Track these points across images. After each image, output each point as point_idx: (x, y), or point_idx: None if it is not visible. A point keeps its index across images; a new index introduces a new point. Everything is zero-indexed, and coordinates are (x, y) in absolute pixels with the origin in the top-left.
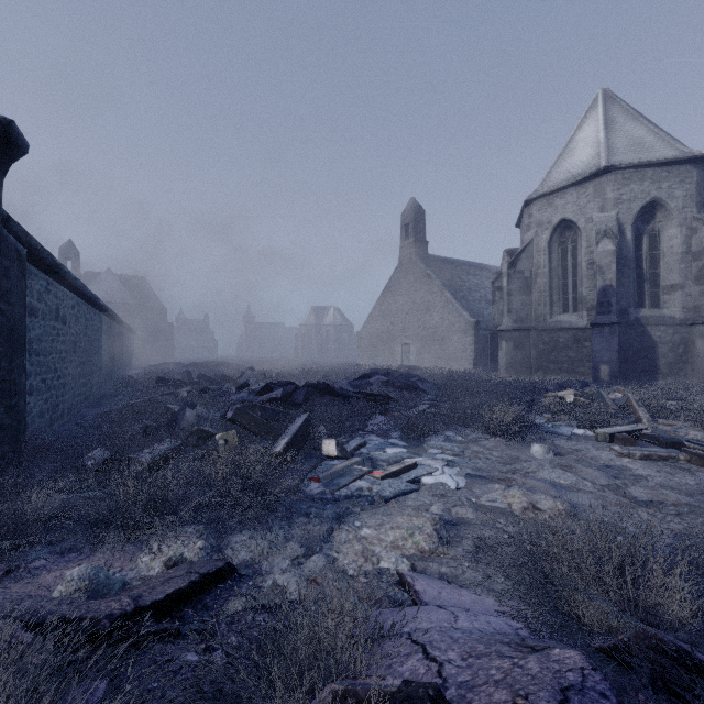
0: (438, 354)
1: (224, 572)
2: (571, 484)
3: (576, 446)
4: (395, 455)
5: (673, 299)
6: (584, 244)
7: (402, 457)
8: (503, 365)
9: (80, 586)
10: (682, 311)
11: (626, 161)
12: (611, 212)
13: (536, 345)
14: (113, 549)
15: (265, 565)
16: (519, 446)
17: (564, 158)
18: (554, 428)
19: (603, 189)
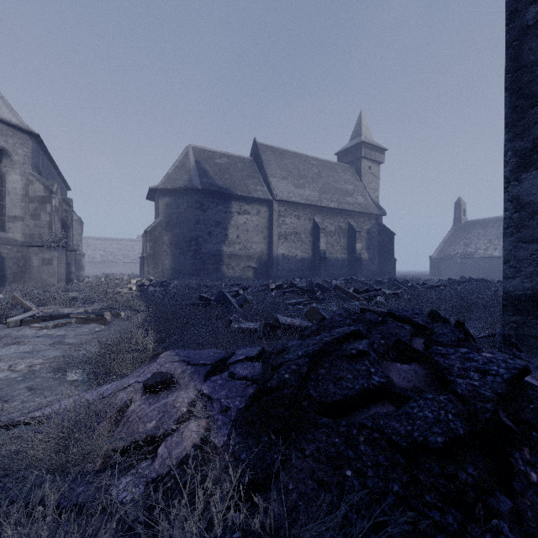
0: None
1: None
2: (31, 350)
3: None
4: None
5: (17, 227)
6: None
7: None
8: None
9: None
10: (23, 236)
11: None
12: None
13: None
14: None
15: None
16: None
17: None
18: None
19: None
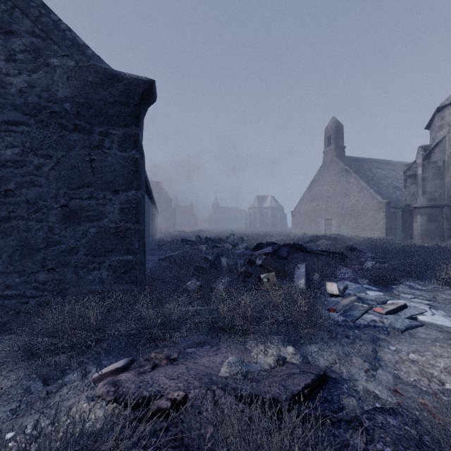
0: (354, 226)
1: (326, 375)
2: None
3: None
4: (379, 297)
5: None
6: None
7: (385, 298)
8: (418, 234)
9: (238, 371)
10: None
11: None
12: None
13: (448, 219)
14: (230, 346)
15: (345, 373)
16: None
17: None
18: None
19: None
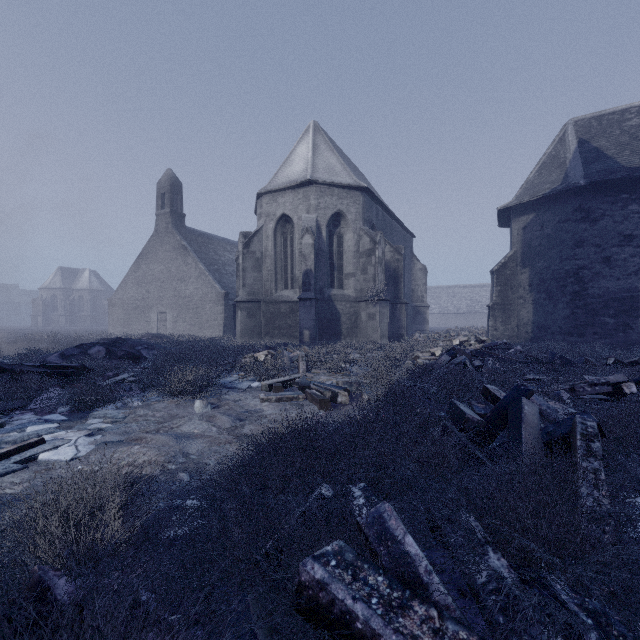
0: (193, 322)
1: None
2: (201, 432)
3: (241, 397)
4: (31, 434)
5: (350, 283)
6: (297, 236)
7: (38, 434)
8: (239, 332)
9: None
10: (355, 292)
11: (323, 179)
12: (313, 215)
13: (265, 315)
14: None
15: None
16: (189, 403)
17: (287, 166)
18: (238, 384)
19: (309, 196)
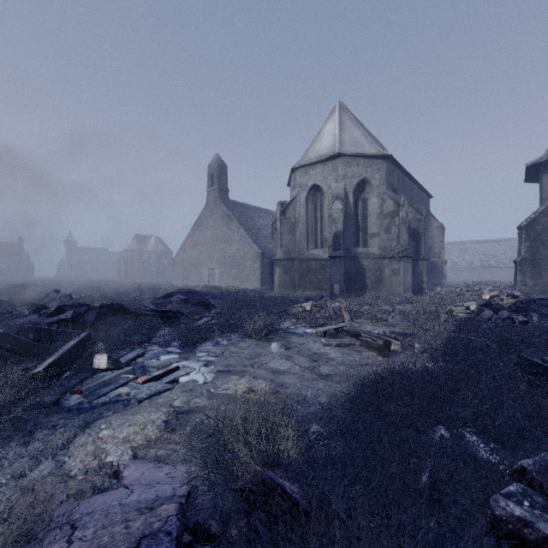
0: (236, 276)
1: None
2: (287, 369)
3: (303, 341)
4: (165, 362)
5: (374, 242)
6: (326, 203)
7: (171, 362)
8: (277, 285)
9: None
10: (378, 250)
11: (349, 151)
12: (341, 183)
13: (298, 270)
14: None
15: None
16: (265, 344)
17: (316, 143)
18: (295, 329)
19: (337, 168)
